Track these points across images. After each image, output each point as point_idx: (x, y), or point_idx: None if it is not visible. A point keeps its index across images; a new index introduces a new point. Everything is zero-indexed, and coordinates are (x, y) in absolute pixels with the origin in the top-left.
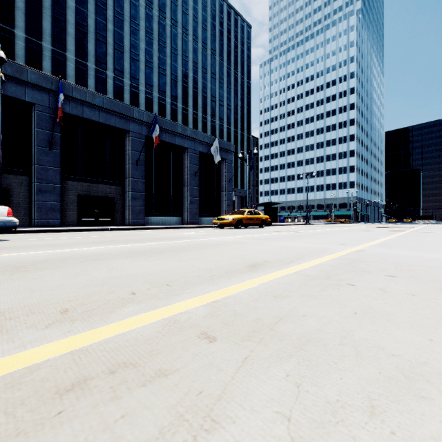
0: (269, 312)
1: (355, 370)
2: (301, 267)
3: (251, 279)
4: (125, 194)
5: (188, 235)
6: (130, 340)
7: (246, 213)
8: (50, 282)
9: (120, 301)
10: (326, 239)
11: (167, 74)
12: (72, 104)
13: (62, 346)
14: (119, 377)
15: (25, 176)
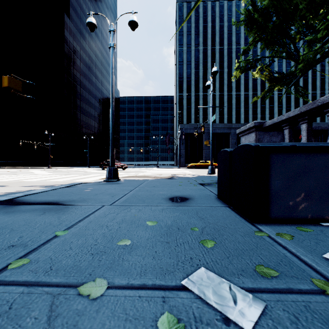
0: None
1: None
2: None
3: None
4: None
5: None
6: None
7: None
8: None
9: None
10: None
11: None
12: None
13: None
14: None
15: None
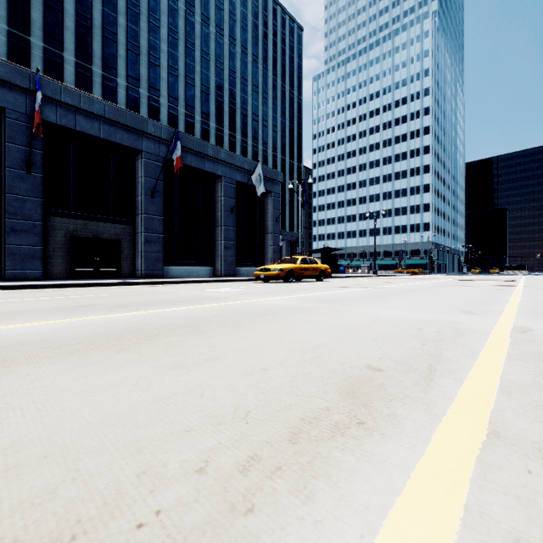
0: None
1: None
2: (481, 399)
3: (390, 496)
4: (136, 236)
5: (217, 294)
6: None
7: (299, 261)
8: None
9: None
10: (429, 302)
11: (196, 85)
12: (60, 111)
13: None
14: None
15: None
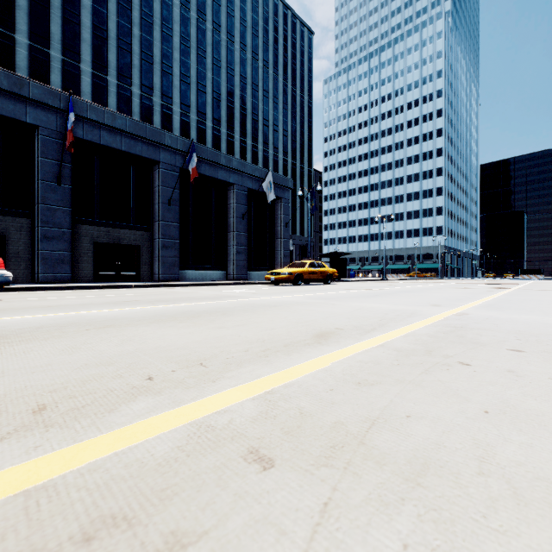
0: (354, 410)
1: (524, 533)
2: (388, 337)
3: (321, 355)
4: (154, 241)
5: (233, 294)
6: (131, 466)
7: (307, 265)
8: (33, 361)
9: (128, 391)
10: (412, 299)
11: (208, 92)
12: (86, 127)
13: (14, 479)
14: (98, 551)
15: (26, 218)
